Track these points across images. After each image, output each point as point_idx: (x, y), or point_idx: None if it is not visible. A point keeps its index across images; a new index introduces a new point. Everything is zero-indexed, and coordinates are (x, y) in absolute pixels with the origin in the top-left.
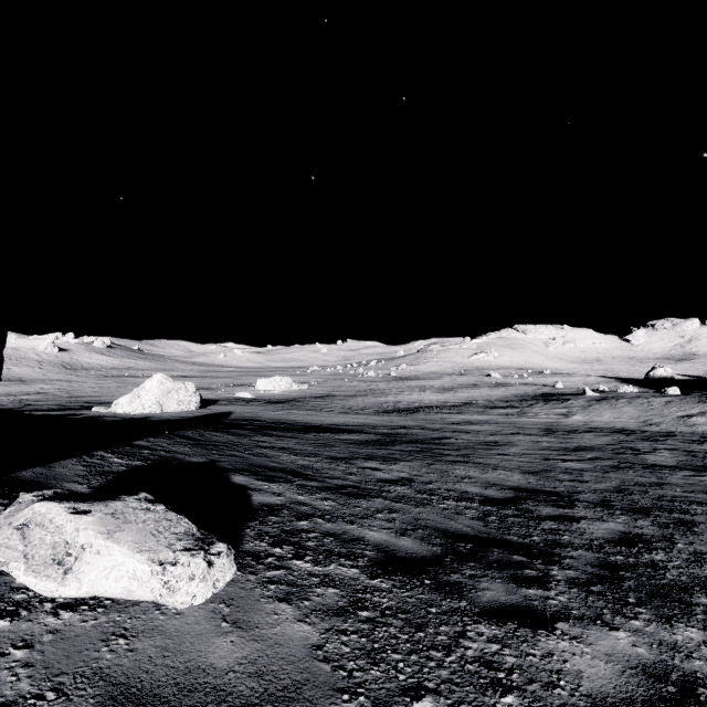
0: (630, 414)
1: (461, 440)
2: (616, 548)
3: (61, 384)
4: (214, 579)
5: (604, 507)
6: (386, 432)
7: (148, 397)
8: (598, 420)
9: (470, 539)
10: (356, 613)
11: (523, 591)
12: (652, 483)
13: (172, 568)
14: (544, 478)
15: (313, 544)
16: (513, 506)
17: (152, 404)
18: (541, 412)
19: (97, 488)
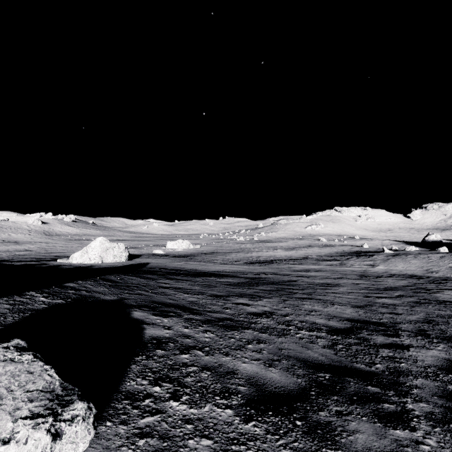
0: (416, 265)
1: (304, 282)
2: (449, 376)
3: (41, 245)
4: None
5: (423, 336)
6: (251, 276)
7: (93, 252)
8: (394, 269)
9: (326, 368)
10: None
11: (391, 433)
12: (449, 315)
13: (2, 448)
14: (369, 311)
15: (191, 379)
16: (352, 335)
17: (96, 257)
18: (355, 263)
19: (8, 326)
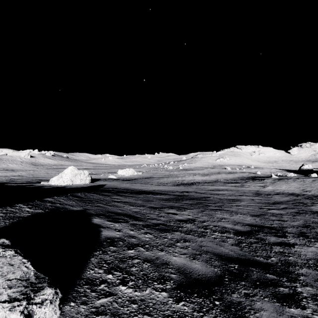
0: (295, 186)
1: (215, 198)
2: None
3: (30, 172)
4: None
5: (303, 237)
6: (178, 194)
7: (66, 177)
8: (279, 189)
9: (235, 261)
10: None
11: (287, 310)
12: None
13: None
14: (263, 219)
15: (135, 269)
16: (252, 236)
17: (68, 181)
18: (252, 185)
19: (0, 228)
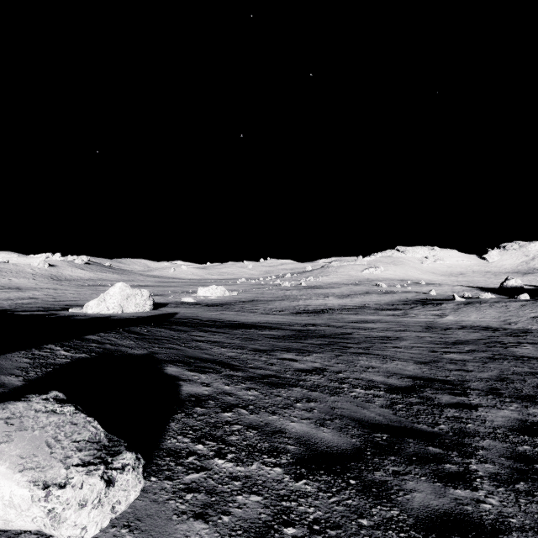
0: (492, 315)
1: (360, 335)
2: (520, 437)
3: (48, 292)
4: (114, 501)
5: (494, 395)
6: (299, 329)
7: (112, 300)
8: (466, 319)
9: (384, 429)
10: (281, 531)
11: (451, 492)
12: (526, 372)
13: (59, 491)
14: (434, 368)
15: (236, 438)
16: (414, 394)
17: (115, 306)
18: (421, 313)
19: (32, 381)
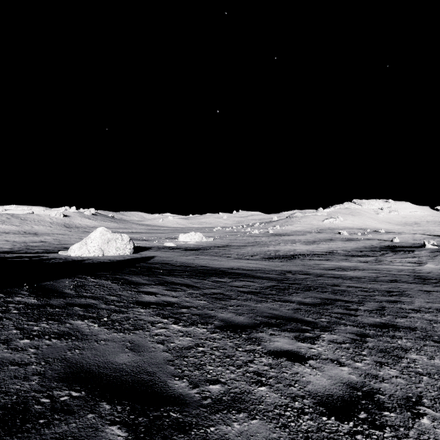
0: None
1: (351, 287)
2: None
3: (58, 236)
4: None
5: None
6: (276, 277)
7: (92, 244)
8: None
9: None
10: None
11: None
12: None
13: None
14: None
15: None
16: None
17: (96, 250)
18: (395, 260)
19: None
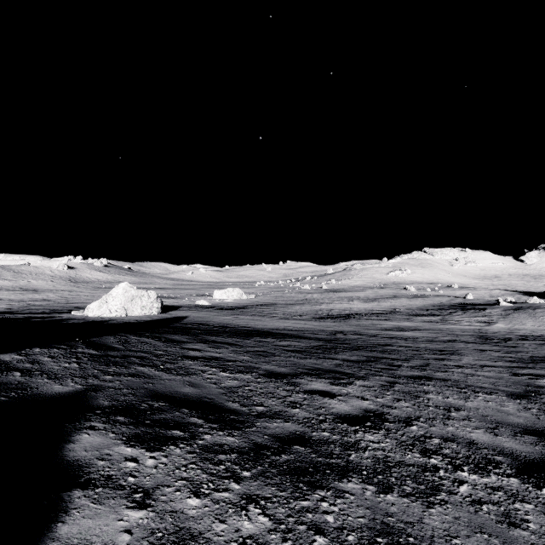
0: None
1: (403, 347)
2: None
3: (63, 293)
4: None
5: None
6: (325, 337)
7: (114, 302)
8: (521, 328)
9: None
10: None
11: None
12: None
13: None
14: None
15: None
16: None
17: (118, 309)
18: (463, 320)
19: None
